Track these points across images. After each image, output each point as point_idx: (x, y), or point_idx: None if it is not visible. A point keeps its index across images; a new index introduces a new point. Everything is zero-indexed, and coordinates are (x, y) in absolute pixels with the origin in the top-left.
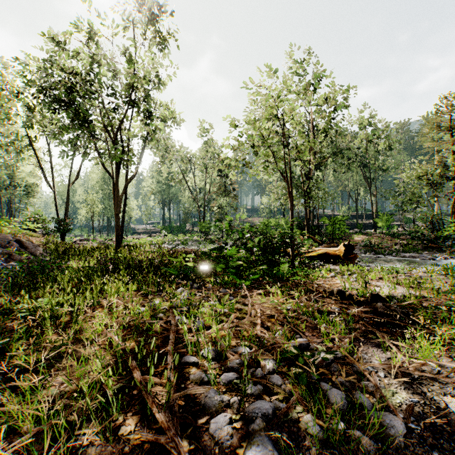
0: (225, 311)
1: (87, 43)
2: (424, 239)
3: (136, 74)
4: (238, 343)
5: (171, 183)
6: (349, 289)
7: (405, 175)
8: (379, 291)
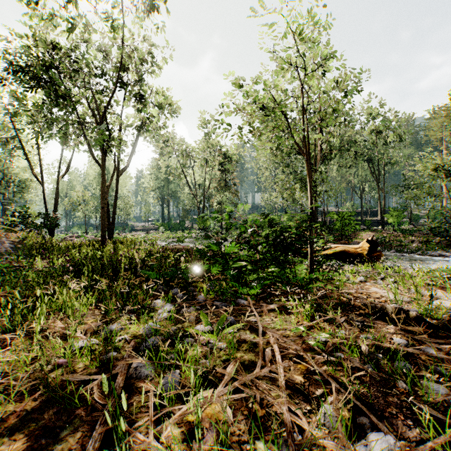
0: (219, 346)
1: (64, 8)
2: (447, 235)
3: (122, 46)
4: (244, 445)
5: (169, 178)
6: (398, 302)
7: (421, 166)
8: (449, 307)
